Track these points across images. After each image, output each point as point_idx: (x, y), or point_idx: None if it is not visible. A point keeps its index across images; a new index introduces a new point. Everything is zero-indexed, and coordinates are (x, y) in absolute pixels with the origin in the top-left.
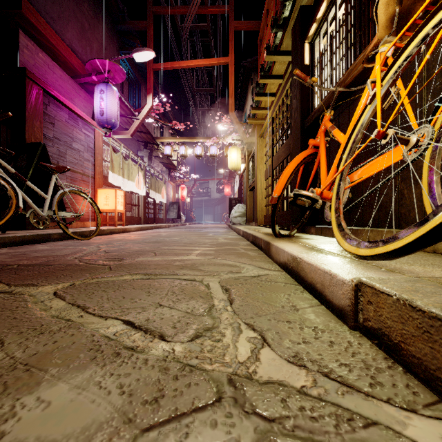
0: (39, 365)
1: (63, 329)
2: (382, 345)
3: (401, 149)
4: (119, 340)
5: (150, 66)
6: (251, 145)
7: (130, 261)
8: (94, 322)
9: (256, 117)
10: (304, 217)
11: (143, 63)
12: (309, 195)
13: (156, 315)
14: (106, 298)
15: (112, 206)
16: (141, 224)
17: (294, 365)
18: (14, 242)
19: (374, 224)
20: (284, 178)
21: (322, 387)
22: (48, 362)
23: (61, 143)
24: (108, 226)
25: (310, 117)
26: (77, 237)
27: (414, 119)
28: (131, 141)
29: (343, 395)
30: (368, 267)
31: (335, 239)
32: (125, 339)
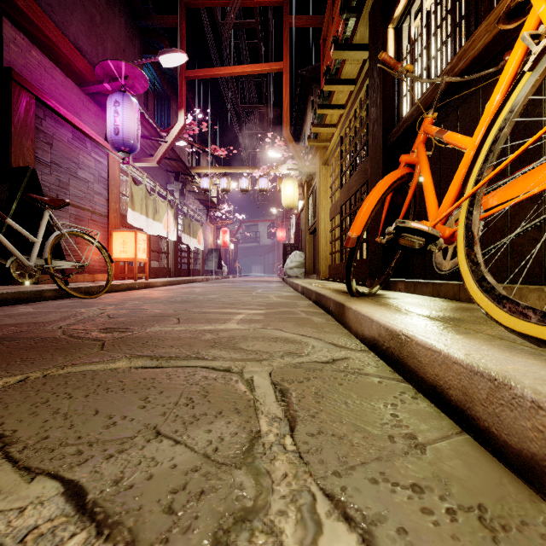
0: None
1: None
2: None
3: None
4: None
5: (181, 74)
6: (312, 176)
7: (138, 332)
8: (2, 490)
9: (319, 138)
10: (389, 268)
11: (173, 71)
12: (422, 229)
13: (141, 464)
14: (64, 414)
15: (132, 254)
16: (171, 277)
17: None
18: None
19: (500, 278)
20: (367, 209)
21: None
22: None
23: (61, 170)
24: (126, 279)
25: (396, 128)
26: (78, 295)
27: None
28: (158, 171)
29: None
30: None
31: (439, 299)
32: None
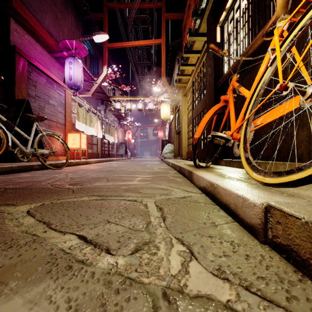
0: (2, 278)
1: (29, 243)
2: (291, 259)
3: (297, 100)
4: (73, 254)
5: (105, 45)
6: (177, 102)
7: (89, 185)
8: (55, 237)
9: (181, 82)
10: (216, 153)
11: (100, 43)
12: (223, 136)
13: (104, 230)
14: (67, 216)
15: (78, 145)
16: (99, 158)
17: (218, 278)
18: (5, 171)
19: (269, 158)
20: (203, 124)
21: (245, 301)
22: (10, 275)
23: (41, 100)
24: (75, 159)
25: (221, 80)
26: (51, 168)
27: (307, 75)
28: (92, 99)
29: (265, 310)
30: (272, 192)
31: (240, 169)
32: (77, 252)
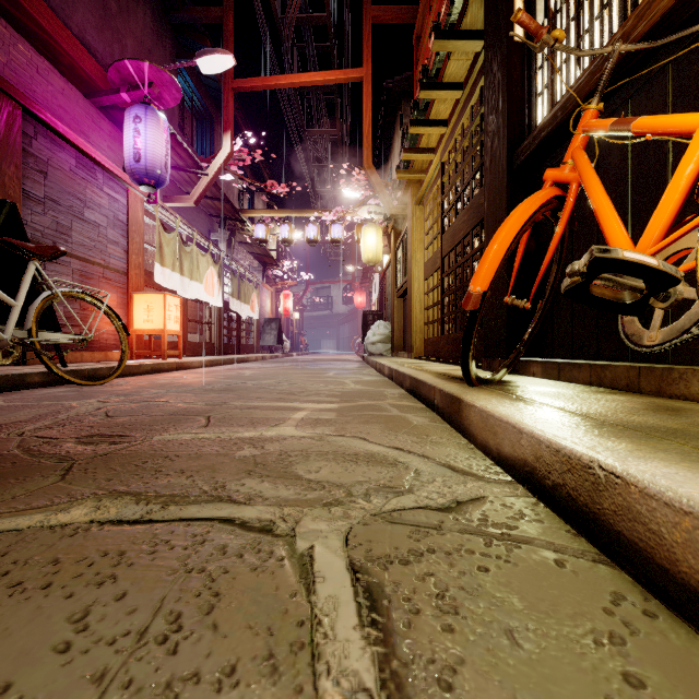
0: None
1: None
2: None
3: None
4: None
5: (227, 84)
6: (401, 220)
7: (138, 444)
8: None
9: (411, 169)
10: (521, 343)
11: (217, 83)
12: (647, 264)
13: None
14: None
15: (159, 324)
16: (214, 355)
17: None
18: None
19: None
20: (498, 250)
21: None
22: None
23: (60, 209)
24: (152, 358)
25: (529, 140)
26: (76, 381)
27: None
28: (197, 214)
29: None
30: None
31: (604, 389)
32: None
